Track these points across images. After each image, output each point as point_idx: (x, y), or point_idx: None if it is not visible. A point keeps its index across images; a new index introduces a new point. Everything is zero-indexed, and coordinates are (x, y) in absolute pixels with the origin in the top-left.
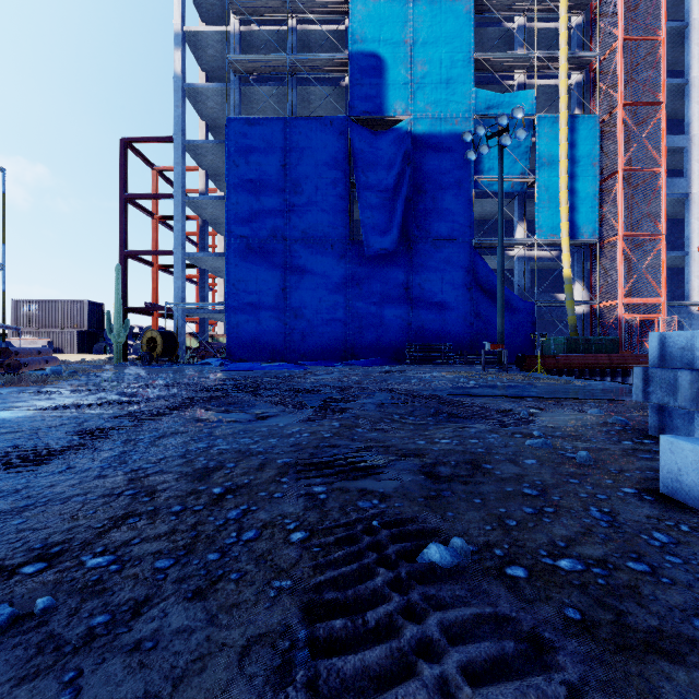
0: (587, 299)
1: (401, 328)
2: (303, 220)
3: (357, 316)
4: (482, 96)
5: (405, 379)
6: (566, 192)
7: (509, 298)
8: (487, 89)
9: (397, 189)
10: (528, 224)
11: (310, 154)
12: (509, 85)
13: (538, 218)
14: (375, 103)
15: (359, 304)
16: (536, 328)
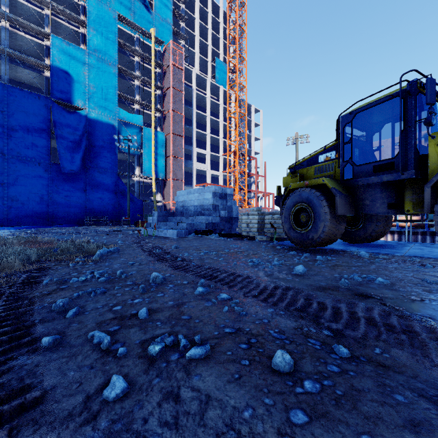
0: (162, 200)
1: (82, 209)
2: (18, 146)
3: (56, 202)
4: (121, 111)
5: (95, 229)
6: (154, 160)
7: (133, 198)
8: (124, 105)
9: (79, 142)
10: (141, 165)
11: (24, 110)
12: (133, 108)
13: (144, 167)
14: (67, 96)
15: (57, 196)
16: (145, 210)
